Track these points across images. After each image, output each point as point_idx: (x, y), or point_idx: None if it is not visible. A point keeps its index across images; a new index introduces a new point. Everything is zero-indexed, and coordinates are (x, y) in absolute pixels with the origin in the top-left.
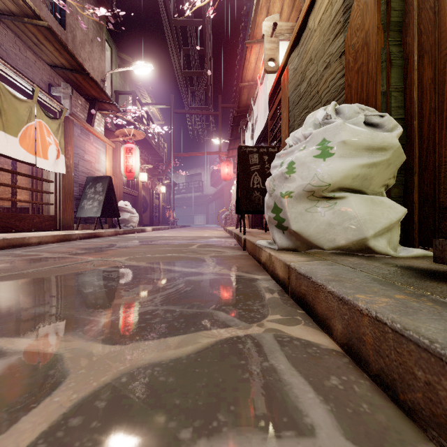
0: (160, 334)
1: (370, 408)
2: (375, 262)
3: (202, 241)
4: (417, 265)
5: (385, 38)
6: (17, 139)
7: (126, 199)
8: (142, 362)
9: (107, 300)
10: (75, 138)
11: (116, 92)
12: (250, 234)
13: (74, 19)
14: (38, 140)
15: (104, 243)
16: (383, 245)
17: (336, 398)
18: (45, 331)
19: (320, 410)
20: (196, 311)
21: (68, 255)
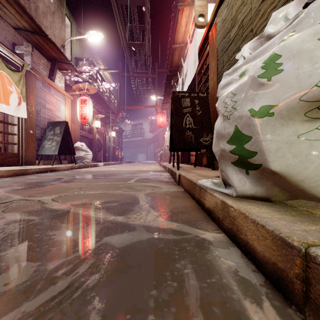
0: None
1: None
2: None
3: (141, 175)
4: None
5: None
6: None
7: (83, 141)
8: None
9: None
10: (37, 90)
11: (76, 58)
12: (182, 169)
13: None
14: None
15: (53, 177)
16: None
17: None
18: None
19: None
20: None
21: None
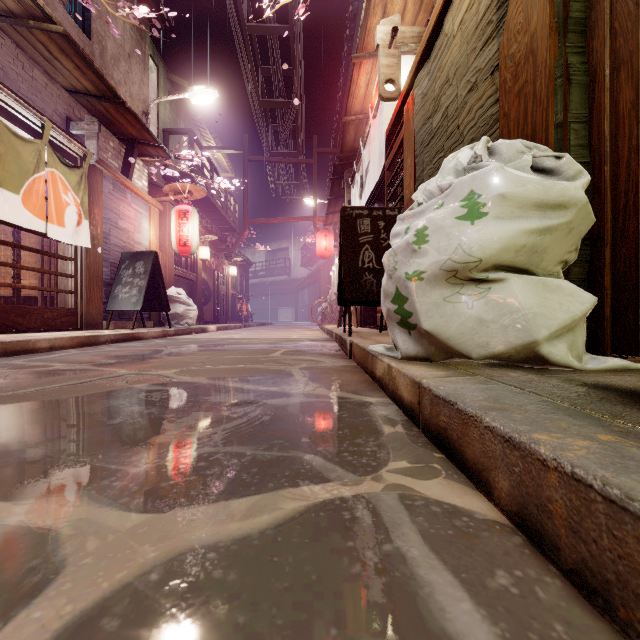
0: (220, 495)
1: (568, 631)
2: (551, 378)
3: (289, 345)
4: (617, 382)
5: (561, 43)
6: (18, 197)
7: (180, 285)
8: (187, 545)
9: (140, 437)
10: (105, 196)
11: (165, 131)
12: (358, 335)
13: (103, 23)
14: (50, 199)
15: (146, 348)
16: (562, 352)
17: (509, 612)
18: (38, 489)
19: (484, 636)
20: (277, 454)
21: (90, 367)
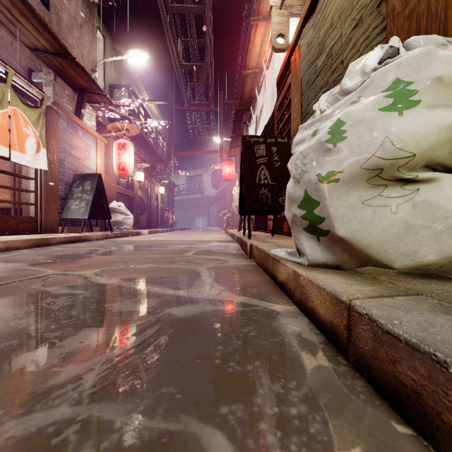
0: None
1: None
2: None
3: (201, 246)
4: None
5: None
6: None
7: (121, 200)
8: None
9: None
10: (60, 131)
11: (110, 86)
12: (256, 238)
13: None
14: (13, 131)
15: (86, 248)
16: None
17: None
18: None
19: None
20: (160, 427)
21: (24, 267)
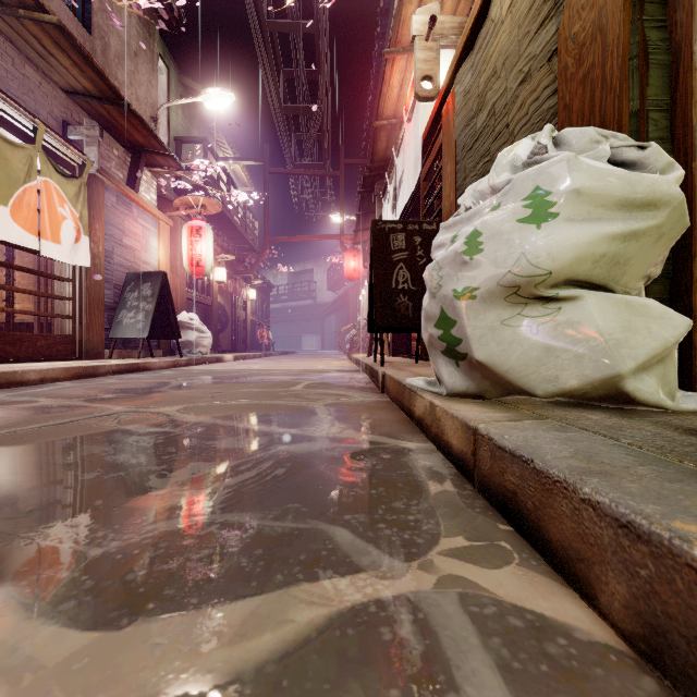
0: (205, 595)
1: None
2: (644, 422)
3: (313, 377)
4: None
5: (638, 16)
6: (6, 209)
7: (193, 309)
8: (141, 696)
9: (116, 499)
10: (108, 210)
11: (176, 139)
12: (392, 366)
13: (106, 17)
14: (44, 212)
15: (150, 380)
16: (652, 389)
17: None
18: None
19: None
20: (291, 526)
21: (81, 403)
